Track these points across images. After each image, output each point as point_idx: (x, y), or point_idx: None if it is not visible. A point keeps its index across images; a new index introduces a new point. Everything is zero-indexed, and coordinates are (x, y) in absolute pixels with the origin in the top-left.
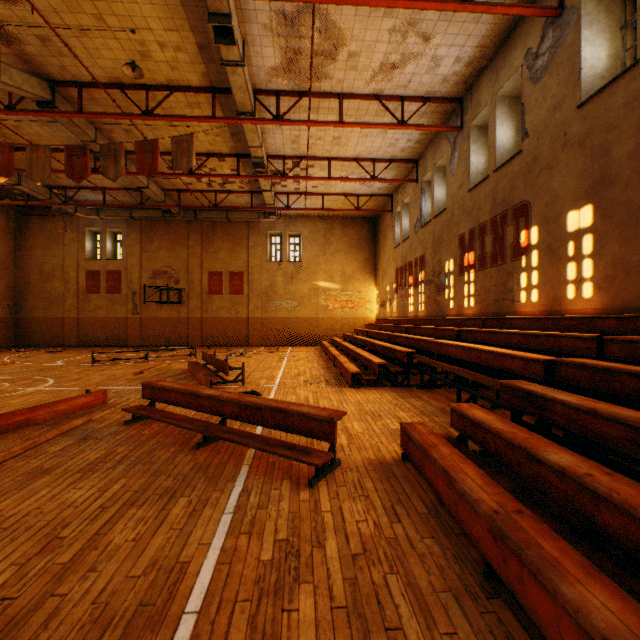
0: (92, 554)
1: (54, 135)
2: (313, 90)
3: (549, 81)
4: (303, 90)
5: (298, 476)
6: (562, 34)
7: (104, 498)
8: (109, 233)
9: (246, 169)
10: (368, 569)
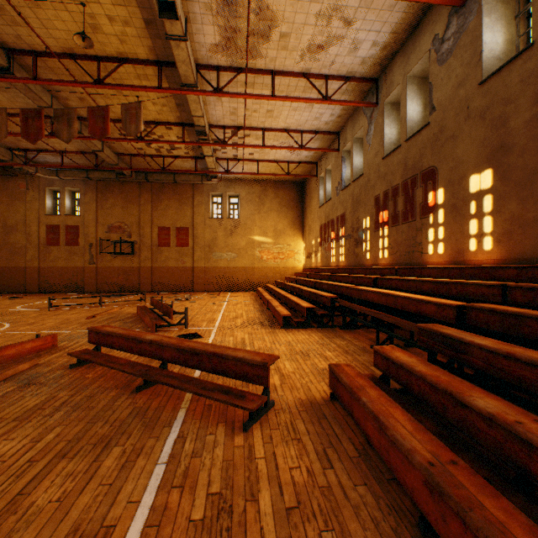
0: (9, 520)
1: (13, 101)
2: (249, 67)
3: (454, 62)
4: (240, 66)
5: (233, 419)
6: (465, 21)
7: (35, 450)
8: (68, 192)
9: (190, 137)
10: (303, 526)
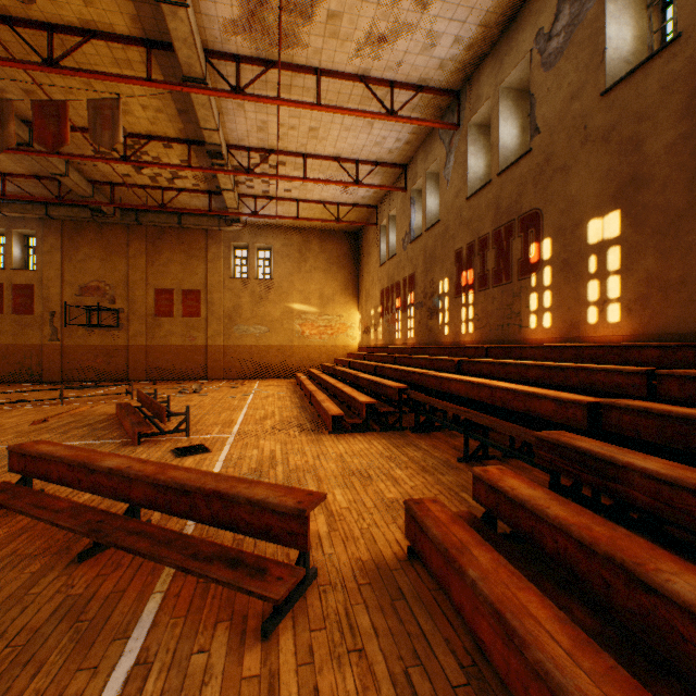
0: None
1: None
2: (284, 60)
3: (565, 66)
4: (271, 58)
5: (245, 612)
6: (582, 9)
7: None
8: (17, 235)
9: (201, 161)
10: None
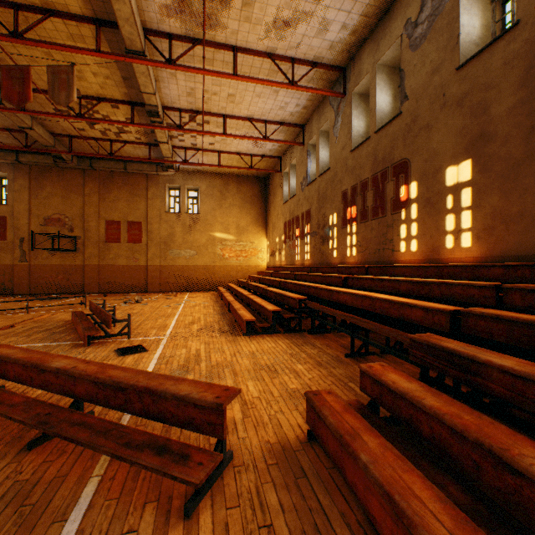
0: None
1: None
2: (207, 38)
3: (428, 47)
4: (197, 37)
5: (171, 493)
6: (441, 2)
7: None
8: None
9: (142, 119)
10: None
